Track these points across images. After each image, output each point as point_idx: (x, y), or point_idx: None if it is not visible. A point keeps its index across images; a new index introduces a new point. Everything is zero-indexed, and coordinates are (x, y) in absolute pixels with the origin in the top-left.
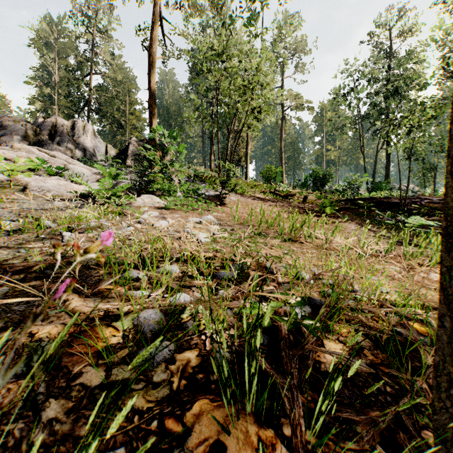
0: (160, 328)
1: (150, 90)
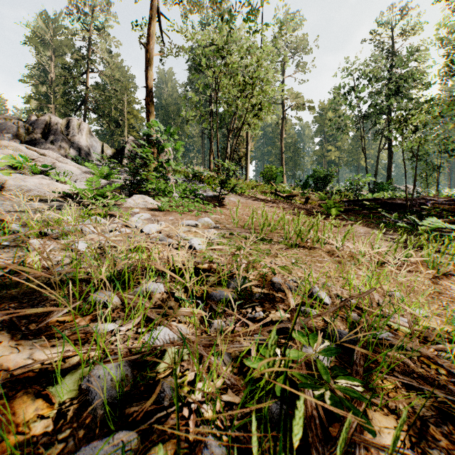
0: (121, 393)
1: (147, 87)
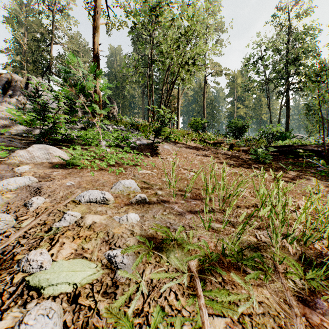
0: None
1: (94, 51)
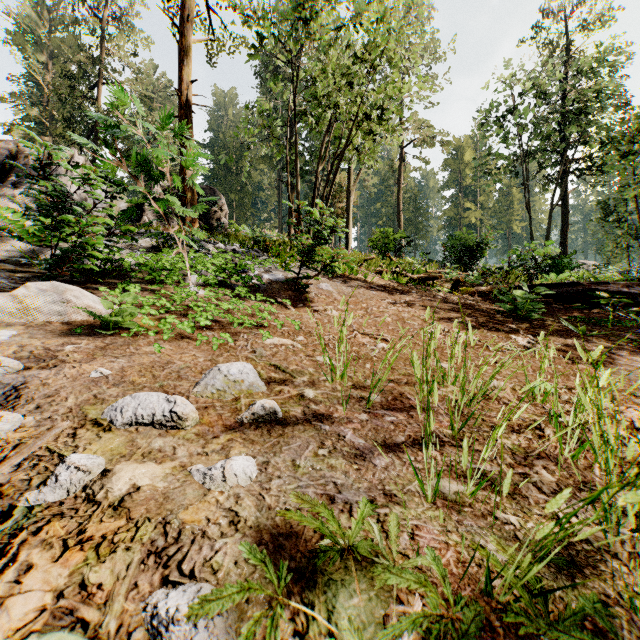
0: None
1: (181, 95)
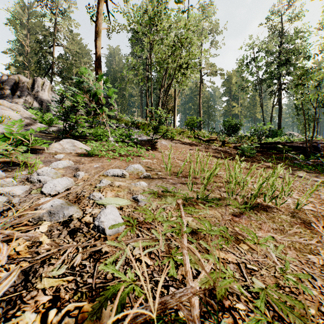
0: None
1: (96, 54)
